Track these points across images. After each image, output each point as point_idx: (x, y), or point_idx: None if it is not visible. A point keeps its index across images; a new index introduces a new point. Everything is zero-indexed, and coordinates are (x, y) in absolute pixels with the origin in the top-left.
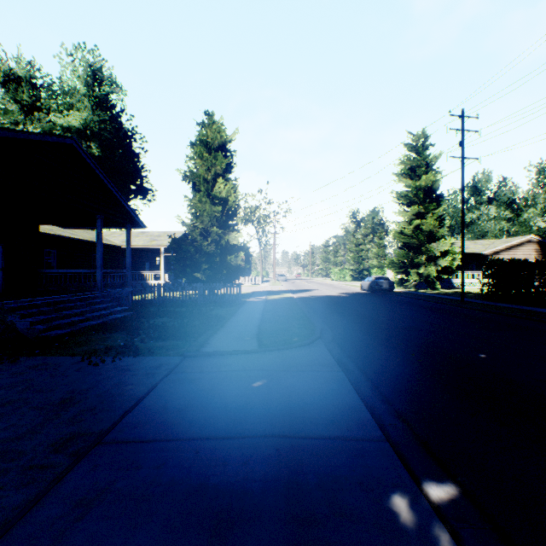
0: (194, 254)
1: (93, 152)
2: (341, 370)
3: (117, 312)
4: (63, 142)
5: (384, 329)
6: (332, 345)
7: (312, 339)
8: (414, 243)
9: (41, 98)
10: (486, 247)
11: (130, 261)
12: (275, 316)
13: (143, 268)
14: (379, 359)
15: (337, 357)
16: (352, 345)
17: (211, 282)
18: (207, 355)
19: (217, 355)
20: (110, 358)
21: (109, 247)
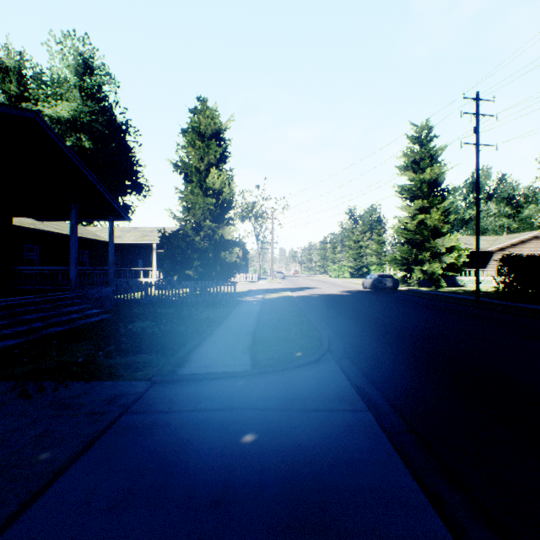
0: (186, 250)
1: (84, 144)
2: (367, 409)
3: (93, 315)
4: (22, 115)
5: (403, 338)
6: (345, 363)
7: (320, 353)
8: (417, 239)
9: (31, 90)
10: (491, 244)
11: (112, 257)
12: (272, 319)
13: (136, 265)
14: (413, 387)
15: (356, 384)
16: (371, 363)
17: (203, 280)
18: (183, 379)
19: (196, 379)
20: (54, 384)
21: (98, 243)
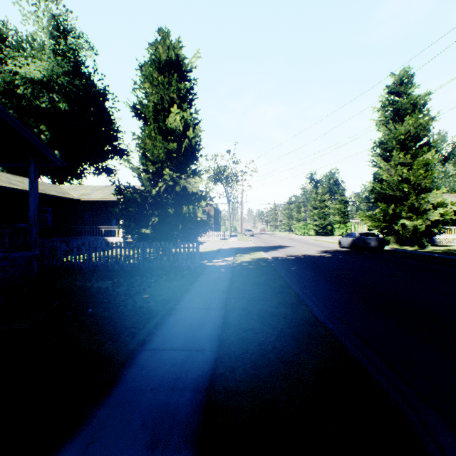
0: (143, 205)
1: (59, 106)
2: None
3: None
4: None
5: None
6: None
7: None
8: (397, 195)
9: None
10: None
11: (34, 211)
12: (250, 315)
13: (109, 223)
14: None
15: None
16: None
17: (163, 240)
18: None
19: None
20: None
21: (65, 201)
